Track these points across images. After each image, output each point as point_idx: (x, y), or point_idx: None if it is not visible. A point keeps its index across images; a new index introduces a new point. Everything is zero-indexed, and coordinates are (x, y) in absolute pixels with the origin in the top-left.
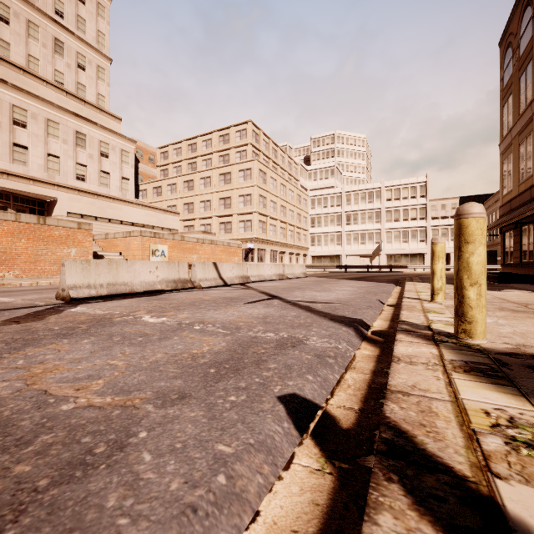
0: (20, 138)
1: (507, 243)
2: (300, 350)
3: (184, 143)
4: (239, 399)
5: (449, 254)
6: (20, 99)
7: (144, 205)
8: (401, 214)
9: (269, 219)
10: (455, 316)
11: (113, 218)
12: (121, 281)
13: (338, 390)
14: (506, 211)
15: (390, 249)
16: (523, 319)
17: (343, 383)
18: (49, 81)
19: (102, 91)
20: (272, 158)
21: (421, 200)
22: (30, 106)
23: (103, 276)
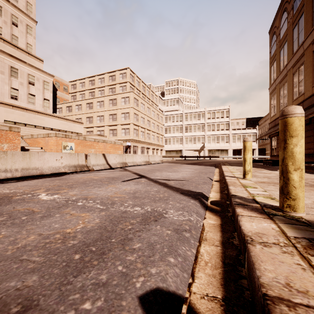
0: None
1: (273, 143)
2: (161, 224)
3: (87, 80)
4: (94, 306)
5: (241, 149)
6: None
7: (59, 117)
8: (216, 126)
9: (140, 128)
10: (280, 194)
11: (38, 125)
12: (33, 166)
13: (197, 269)
14: (272, 125)
15: (210, 147)
16: (309, 191)
17: (200, 259)
18: None
19: (30, 41)
20: (142, 91)
21: (226, 119)
22: None
23: (18, 163)
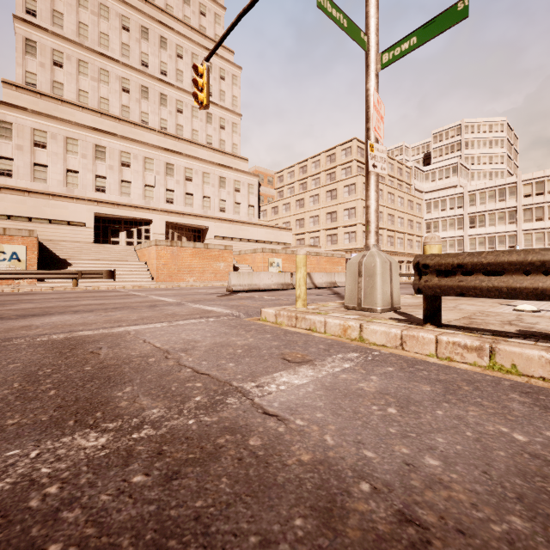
0: (189, 189)
1: None
2: None
3: (296, 167)
4: None
5: None
6: (189, 163)
7: (265, 225)
8: (546, 211)
9: None
10: None
11: (243, 237)
12: (254, 283)
13: None
14: None
15: None
16: None
17: None
18: (204, 144)
19: (235, 141)
20: None
21: None
22: (194, 166)
23: (246, 280)
